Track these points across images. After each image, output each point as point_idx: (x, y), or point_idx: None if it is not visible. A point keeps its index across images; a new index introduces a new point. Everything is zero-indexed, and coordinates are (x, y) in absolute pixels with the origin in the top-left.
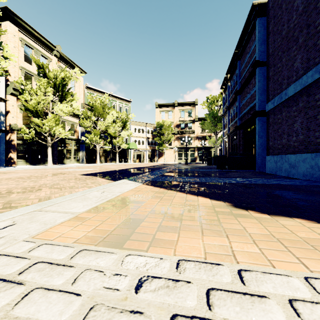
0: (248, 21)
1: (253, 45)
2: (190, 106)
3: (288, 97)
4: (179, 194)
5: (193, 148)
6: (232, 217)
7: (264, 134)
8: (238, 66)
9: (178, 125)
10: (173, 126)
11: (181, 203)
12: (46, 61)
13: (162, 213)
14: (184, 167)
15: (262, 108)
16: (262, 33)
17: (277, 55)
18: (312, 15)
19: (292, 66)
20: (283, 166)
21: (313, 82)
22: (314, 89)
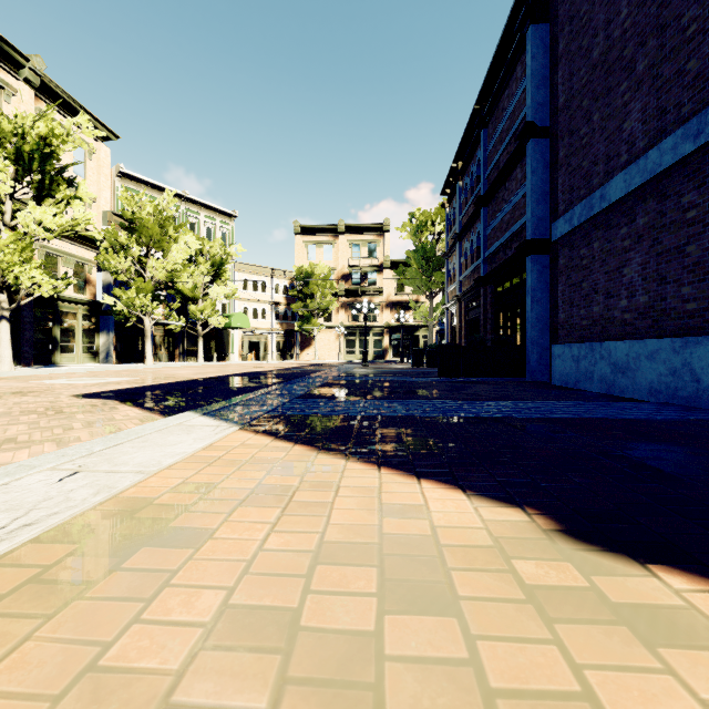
0: (507, 35)
1: (518, 91)
2: (374, 234)
3: (610, 204)
4: (353, 472)
5: (380, 329)
6: (622, 635)
7: (544, 294)
8: (483, 140)
9: (347, 275)
10: (336, 277)
11: (365, 524)
12: (0, 94)
13: (274, 626)
14: (361, 371)
15: (541, 235)
16: (540, 61)
17: (580, 108)
18: (673, 1)
19: (619, 130)
20: (596, 370)
21: (677, 163)
22: (679, 182)
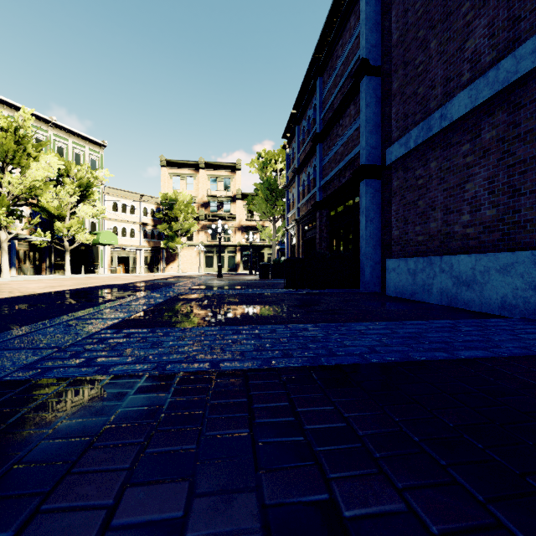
0: None
1: (352, 37)
2: (228, 171)
3: (452, 121)
4: None
5: (233, 247)
6: None
7: (376, 214)
8: (319, 87)
9: (206, 203)
10: (197, 204)
11: None
12: None
13: None
14: (215, 283)
15: (374, 162)
16: (373, 8)
17: (415, 39)
18: None
19: (460, 50)
20: (436, 282)
21: None
22: None
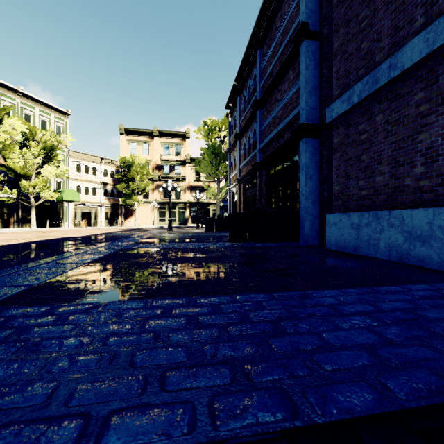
0: None
1: (291, 7)
2: (179, 138)
3: (403, 70)
4: None
5: (183, 204)
6: None
7: (315, 171)
8: (259, 58)
9: (160, 166)
10: (151, 167)
11: None
12: None
13: None
14: (163, 236)
15: (313, 122)
16: None
17: None
18: None
19: None
20: (383, 237)
21: None
22: None
